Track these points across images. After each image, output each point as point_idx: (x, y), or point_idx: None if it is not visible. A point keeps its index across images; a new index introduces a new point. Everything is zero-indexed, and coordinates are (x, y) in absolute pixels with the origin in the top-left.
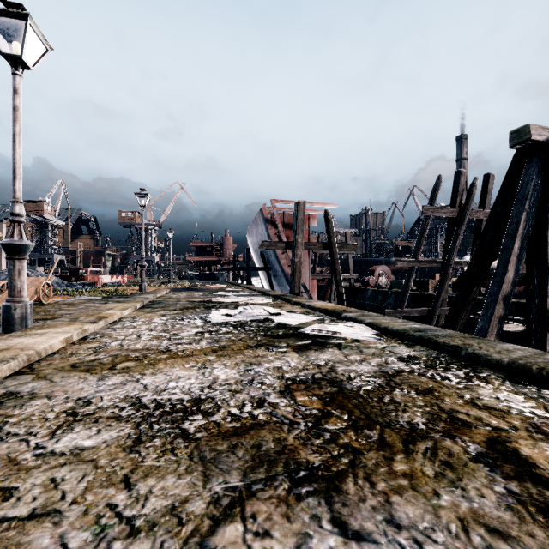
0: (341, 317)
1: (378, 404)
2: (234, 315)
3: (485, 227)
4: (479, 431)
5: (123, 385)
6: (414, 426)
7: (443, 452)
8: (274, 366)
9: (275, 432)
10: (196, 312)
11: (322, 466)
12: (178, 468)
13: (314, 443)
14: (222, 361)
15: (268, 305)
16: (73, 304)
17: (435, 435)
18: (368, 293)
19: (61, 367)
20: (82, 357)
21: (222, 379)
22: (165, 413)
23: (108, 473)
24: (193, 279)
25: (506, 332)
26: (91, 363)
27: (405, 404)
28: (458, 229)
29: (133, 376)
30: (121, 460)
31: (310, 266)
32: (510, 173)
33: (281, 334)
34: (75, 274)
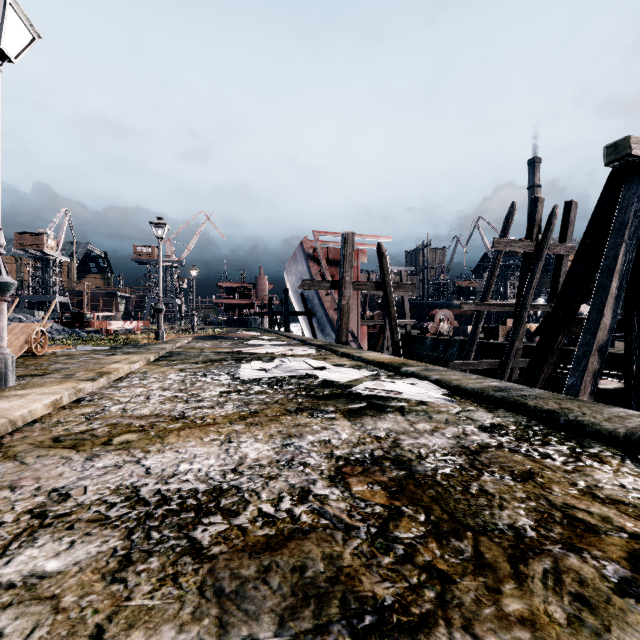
0: (401, 372)
1: (464, 496)
2: (269, 369)
3: (572, 263)
4: (613, 539)
5: (117, 468)
6: (520, 533)
7: (570, 578)
8: (319, 439)
9: (325, 544)
10: (222, 366)
11: (396, 605)
12: (181, 612)
13: (381, 562)
14: (252, 432)
15: (311, 357)
16: (72, 356)
17: (552, 547)
18: (427, 342)
19: (39, 442)
20: (70, 427)
21: (252, 459)
22: (171, 513)
23: (73, 621)
24: (221, 325)
25: (600, 390)
26: (80, 435)
27: (500, 496)
28: (535, 266)
29: (133, 454)
30: (96, 596)
31: (359, 310)
32: (605, 197)
33: (328, 394)
34: (79, 320)
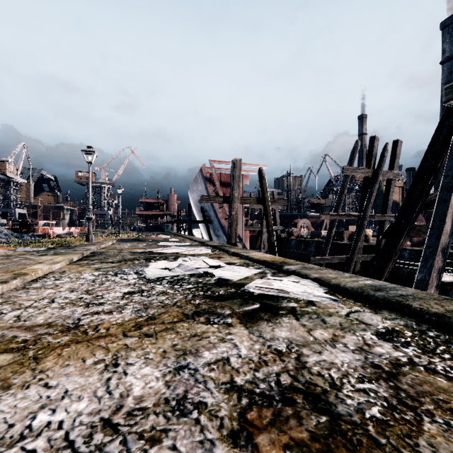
0: (283, 270)
1: None
2: (172, 268)
3: (413, 182)
4: None
5: None
6: None
7: None
8: (217, 358)
9: None
10: (133, 265)
11: None
12: None
13: None
14: (144, 348)
15: (208, 256)
16: (8, 257)
17: None
18: (292, 242)
19: None
20: None
21: (134, 397)
22: None
23: None
24: (142, 230)
25: None
26: None
27: None
28: (372, 187)
29: None
30: None
31: (243, 219)
32: (440, 130)
33: (223, 293)
34: (26, 226)
